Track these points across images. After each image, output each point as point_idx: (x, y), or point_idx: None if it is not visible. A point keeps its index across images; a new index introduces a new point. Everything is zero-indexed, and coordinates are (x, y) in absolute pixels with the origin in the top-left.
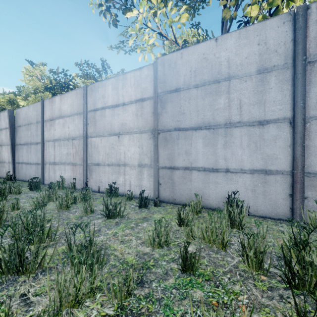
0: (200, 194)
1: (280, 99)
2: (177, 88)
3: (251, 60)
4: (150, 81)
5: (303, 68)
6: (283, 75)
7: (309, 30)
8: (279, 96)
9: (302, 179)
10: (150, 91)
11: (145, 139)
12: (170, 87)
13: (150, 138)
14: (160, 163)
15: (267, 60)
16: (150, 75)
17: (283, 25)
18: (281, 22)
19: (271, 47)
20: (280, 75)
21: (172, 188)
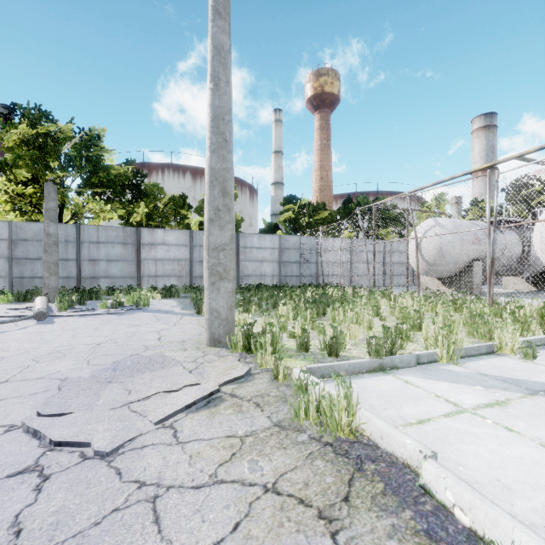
0: (40, 289)
1: (73, 252)
2: (26, 239)
3: (63, 236)
4: (6, 230)
5: (79, 244)
6: (74, 244)
7: (81, 233)
8: (73, 251)
9: (80, 279)
10: (6, 236)
11: (2, 262)
12: (21, 238)
13: (6, 262)
14: (14, 275)
15: (68, 238)
16: (6, 227)
17: (73, 228)
18: (73, 226)
19: (70, 234)
20: (73, 244)
21: (22, 288)
